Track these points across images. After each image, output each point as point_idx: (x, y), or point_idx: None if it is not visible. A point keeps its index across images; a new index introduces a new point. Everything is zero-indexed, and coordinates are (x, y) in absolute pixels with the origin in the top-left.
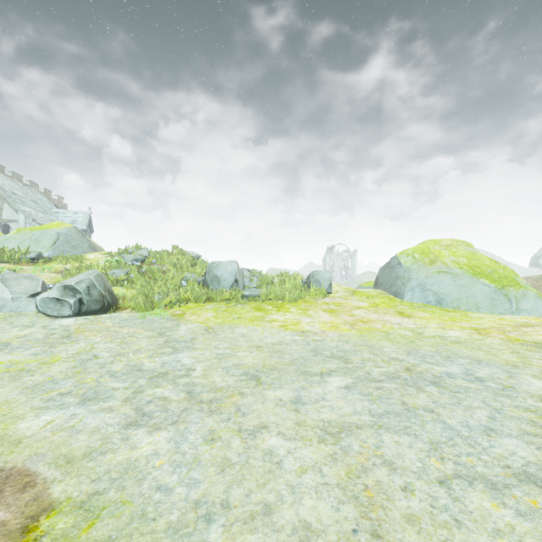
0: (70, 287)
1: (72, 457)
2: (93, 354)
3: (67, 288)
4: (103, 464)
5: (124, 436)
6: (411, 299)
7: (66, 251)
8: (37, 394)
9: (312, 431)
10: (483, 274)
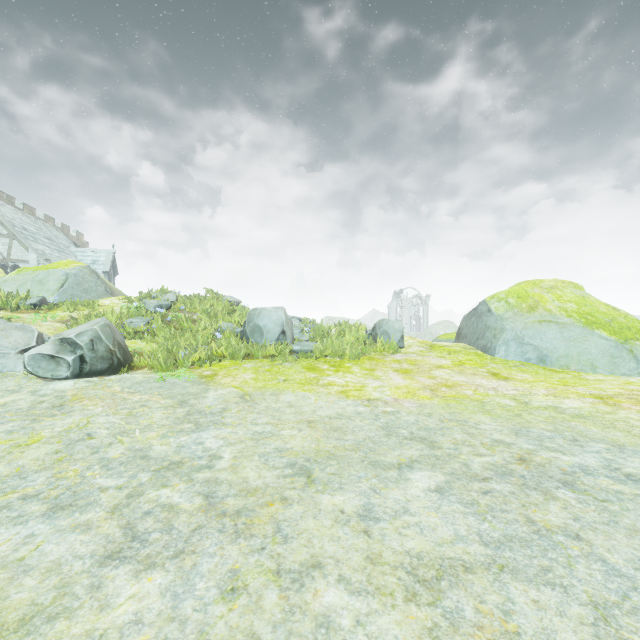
0: (69, 340)
1: None
2: (87, 432)
3: (65, 342)
4: None
5: (95, 581)
6: (504, 355)
7: (76, 296)
8: None
9: (393, 575)
10: (598, 324)
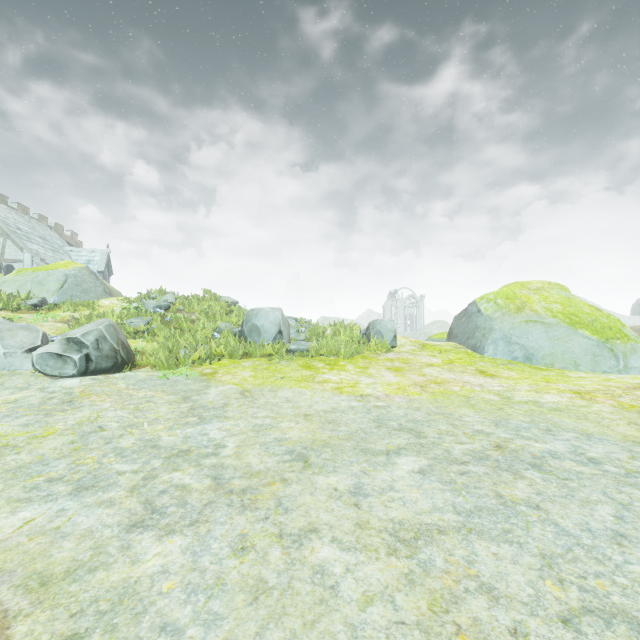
0: (75, 340)
1: (49, 576)
2: (98, 425)
3: (71, 341)
4: (91, 588)
5: (125, 543)
6: (493, 354)
7: (76, 297)
8: (19, 480)
9: (378, 537)
10: (582, 324)
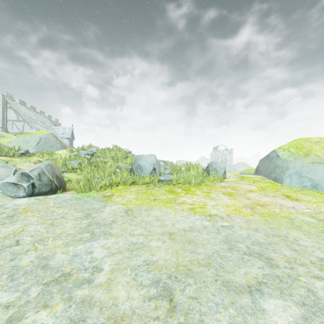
0: (26, 174)
1: None
2: (17, 239)
3: (23, 175)
4: None
5: None
6: (289, 183)
7: (45, 149)
8: None
9: None
10: None
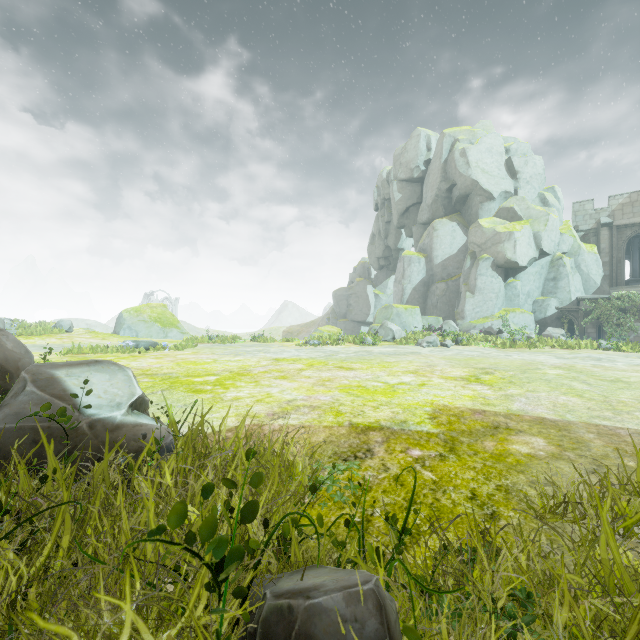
0: None
1: None
2: None
3: None
4: None
5: None
6: (124, 334)
7: None
8: None
9: None
10: (160, 322)
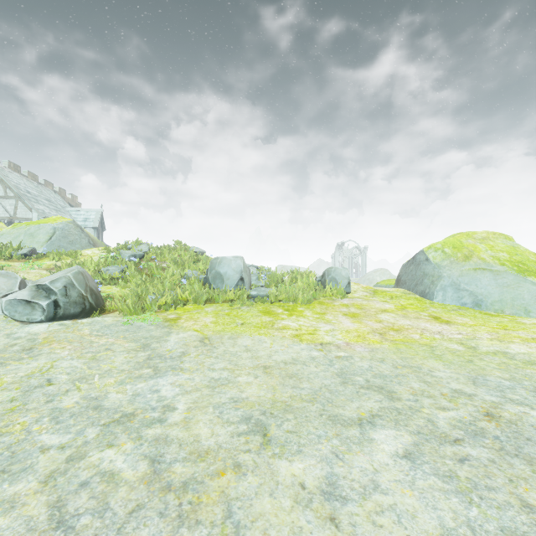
0: (44, 287)
1: None
2: (48, 377)
3: (40, 288)
4: None
5: None
6: (442, 300)
7: (63, 247)
8: None
9: None
10: (530, 272)
